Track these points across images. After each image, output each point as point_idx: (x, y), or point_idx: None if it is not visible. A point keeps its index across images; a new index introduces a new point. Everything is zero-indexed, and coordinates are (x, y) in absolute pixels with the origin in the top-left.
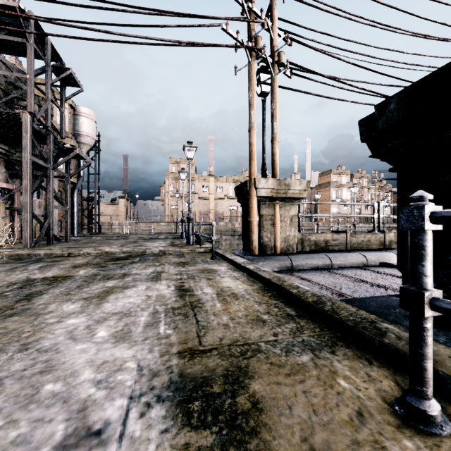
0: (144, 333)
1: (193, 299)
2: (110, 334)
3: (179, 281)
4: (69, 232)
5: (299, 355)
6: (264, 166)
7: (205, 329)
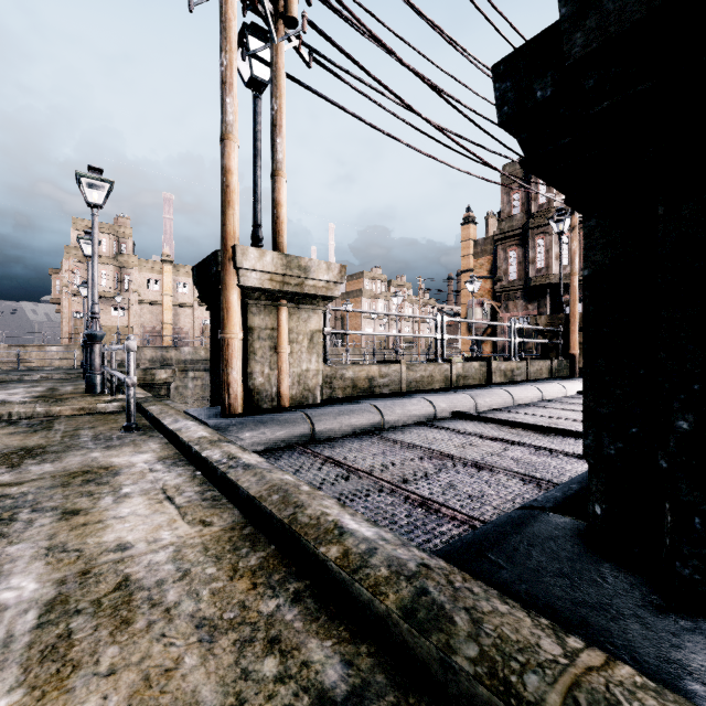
0: None
1: None
2: None
3: None
4: None
5: None
6: (258, 230)
7: None
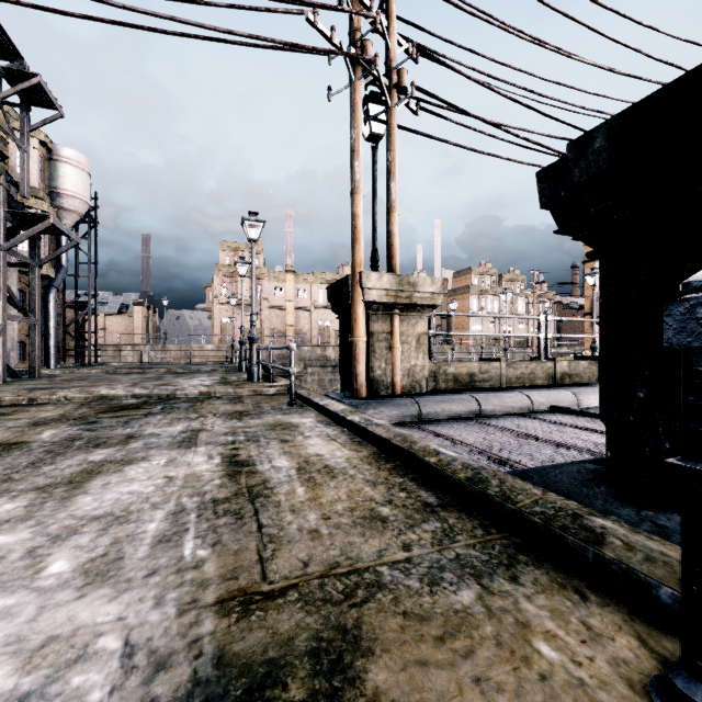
0: (151, 560)
1: (254, 481)
2: (76, 566)
3: (230, 446)
4: (37, 362)
5: (456, 590)
6: (375, 254)
7: (274, 543)
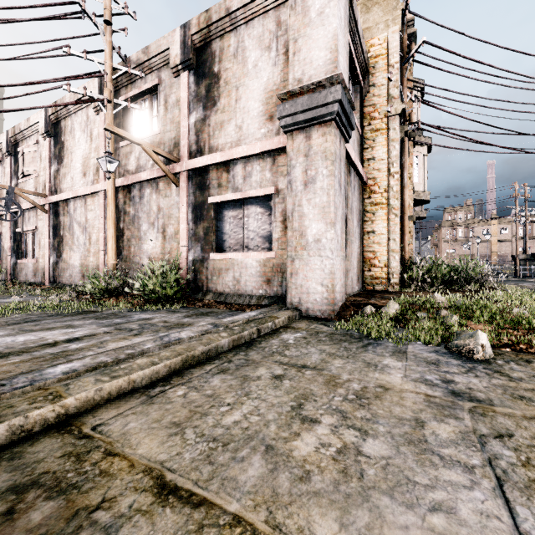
0: None
1: None
2: None
3: None
4: None
5: None
6: (523, 248)
7: None
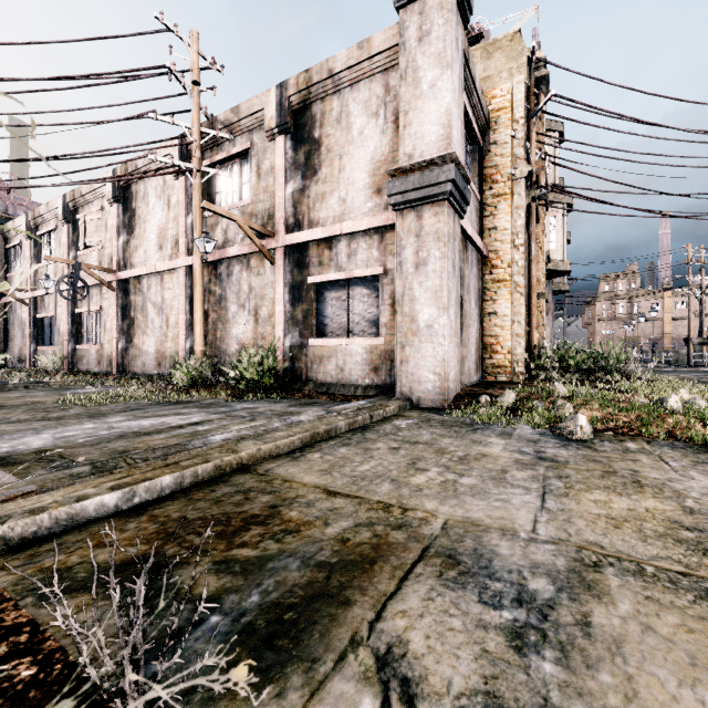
0: None
1: None
2: None
3: None
4: None
5: None
6: (699, 330)
7: None
